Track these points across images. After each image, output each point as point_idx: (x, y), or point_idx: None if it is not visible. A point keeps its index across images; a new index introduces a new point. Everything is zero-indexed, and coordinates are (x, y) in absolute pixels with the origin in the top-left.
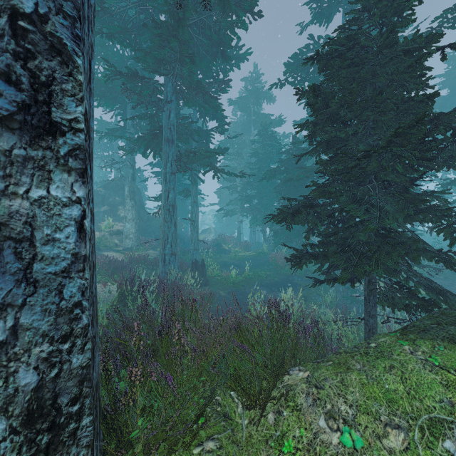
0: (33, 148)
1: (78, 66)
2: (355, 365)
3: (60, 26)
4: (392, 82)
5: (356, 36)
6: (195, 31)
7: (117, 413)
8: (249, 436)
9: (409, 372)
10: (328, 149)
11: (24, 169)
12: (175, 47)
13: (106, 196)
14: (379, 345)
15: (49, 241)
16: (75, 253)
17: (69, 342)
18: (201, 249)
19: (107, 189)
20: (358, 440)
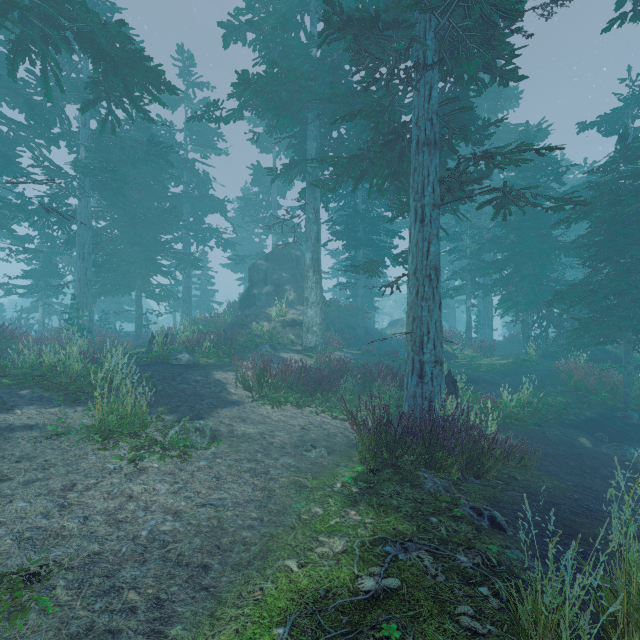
0: None
1: None
2: None
3: None
4: None
5: None
6: None
7: None
8: None
9: None
10: None
11: None
12: None
13: (269, 271)
14: None
15: None
16: None
17: None
18: None
19: (270, 262)
20: None
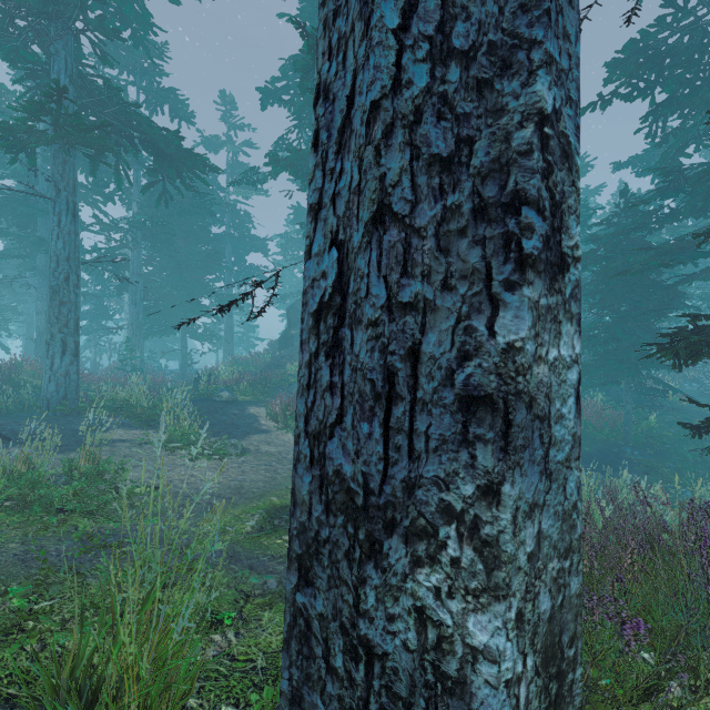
0: (550, 294)
1: (577, 169)
2: None
3: (567, 118)
4: None
5: None
6: None
7: None
8: None
9: None
10: None
11: (545, 323)
12: None
13: None
14: None
15: (558, 419)
16: (573, 433)
17: (568, 558)
18: None
19: None
20: None
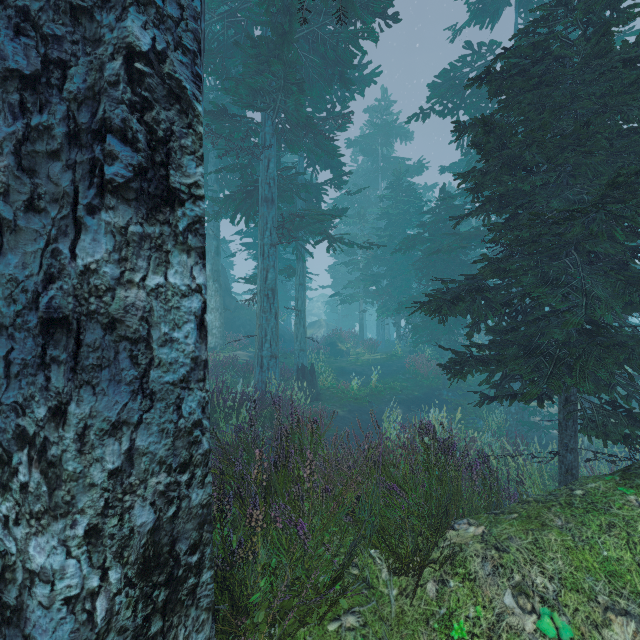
0: (150, 223)
1: (198, 115)
2: (553, 521)
3: (179, 64)
4: (604, 107)
5: (546, 43)
6: (303, 48)
7: (234, 569)
8: (401, 612)
9: (639, 534)
10: (502, 208)
11: (140, 250)
12: (278, 71)
13: None
14: (588, 492)
15: (167, 342)
16: (194, 357)
17: (188, 472)
18: (310, 349)
19: None
20: (565, 628)
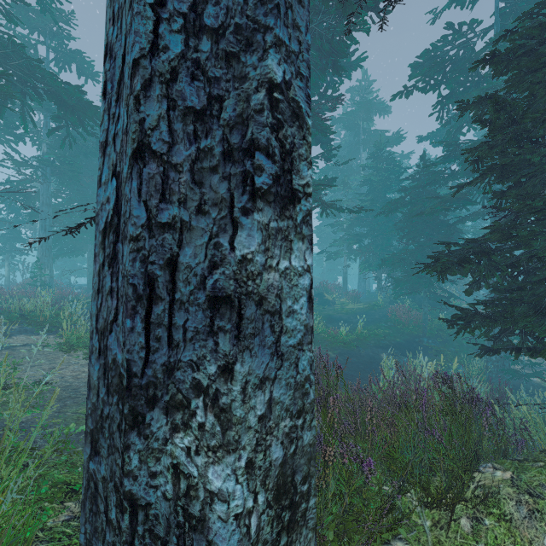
0: (281, 219)
1: (308, 127)
2: None
3: (298, 89)
4: None
5: None
6: None
7: None
8: (438, 542)
9: None
10: (506, 178)
11: (276, 241)
12: None
13: None
14: None
15: (290, 313)
16: (305, 324)
17: (301, 417)
18: None
19: None
20: None
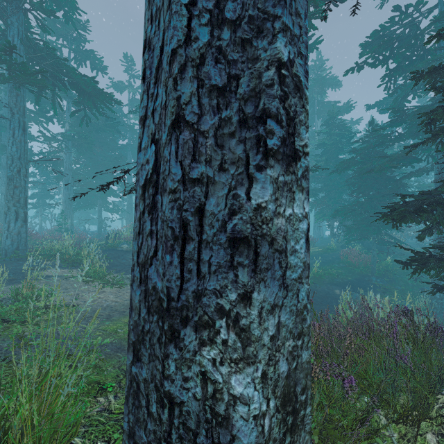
0: (286, 174)
1: (306, 98)
2: None
3: (299, 66)
4: None
5: None
6: None
7: None
8: None
9: None
10: None
11: (283, 192)
12: None
13: None
14: None
15: (292, 252)
16: (304, 261)
17: (301, 339)
18: None
19: None
20: None
